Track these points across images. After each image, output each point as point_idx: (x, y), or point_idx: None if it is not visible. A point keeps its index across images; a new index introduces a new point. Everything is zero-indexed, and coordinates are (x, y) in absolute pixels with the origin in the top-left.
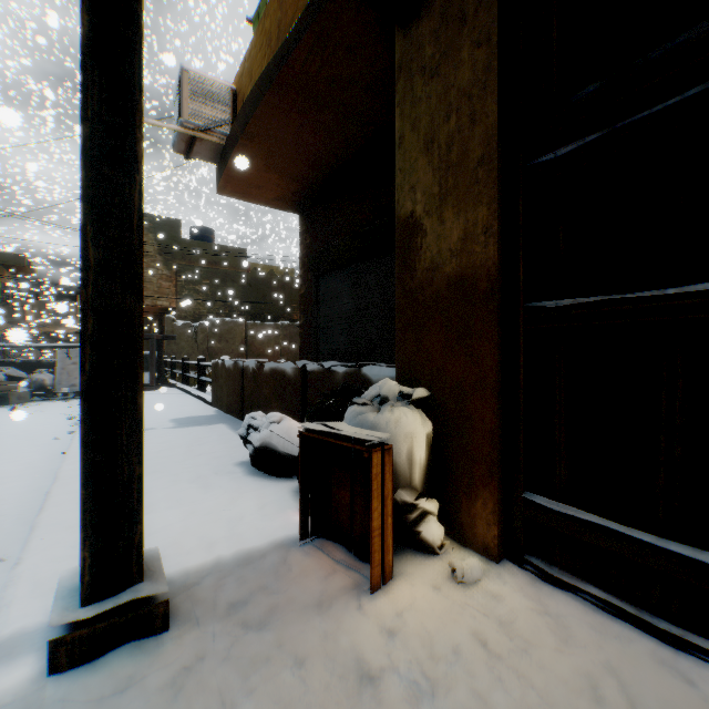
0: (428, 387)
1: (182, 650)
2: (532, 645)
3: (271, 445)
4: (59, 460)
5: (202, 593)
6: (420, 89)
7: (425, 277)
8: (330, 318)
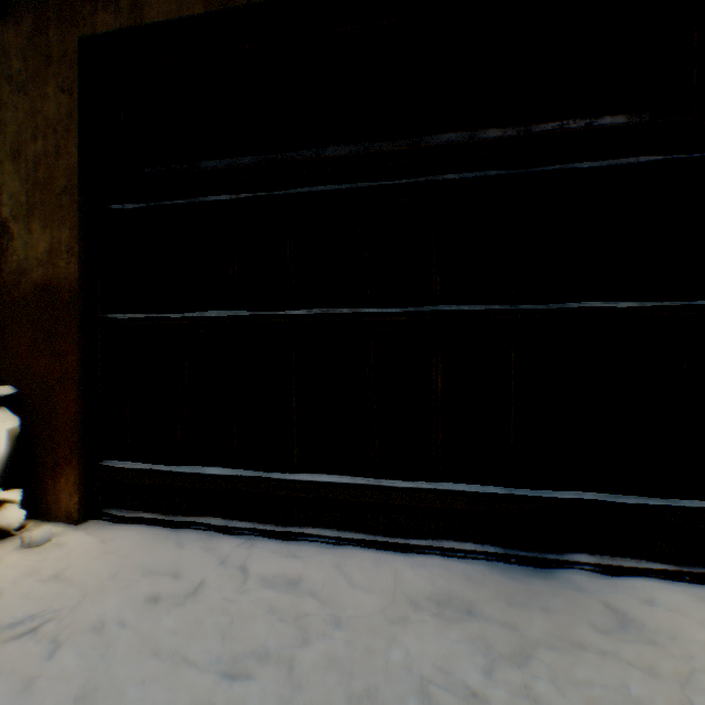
0: (17, 384)
1: None
2: (75, 564)
3: None
4: None
5: None
6: (9, 94)
7: (15, 279)
8: None
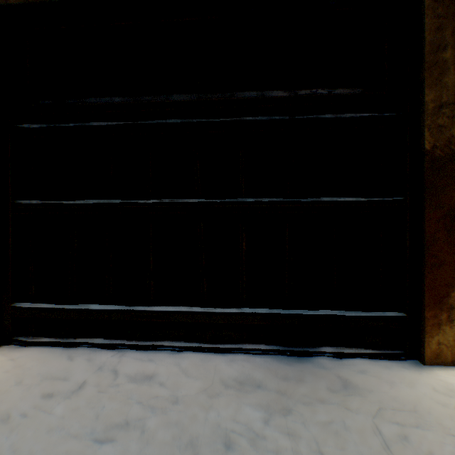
0: None
1: None
2: None
3: None
4: None
5: None
6: None
7: None
8: None
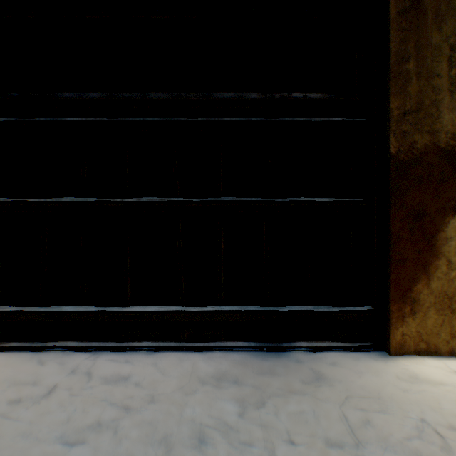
0: None
1: None
2: None
3: None
4: None
5: None
6: None
7: None
8: None
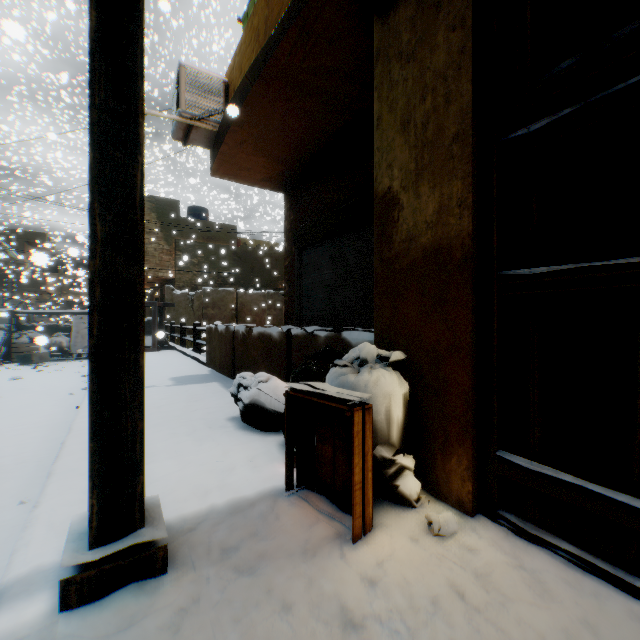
0: (404, 350)
1: (179, 592)
2: (508, 598)
3: (260, 403)
4: (73, 413)
5: (197, 538)
6: (397, 73)
7: (402, 248)
8: (312, 287)
